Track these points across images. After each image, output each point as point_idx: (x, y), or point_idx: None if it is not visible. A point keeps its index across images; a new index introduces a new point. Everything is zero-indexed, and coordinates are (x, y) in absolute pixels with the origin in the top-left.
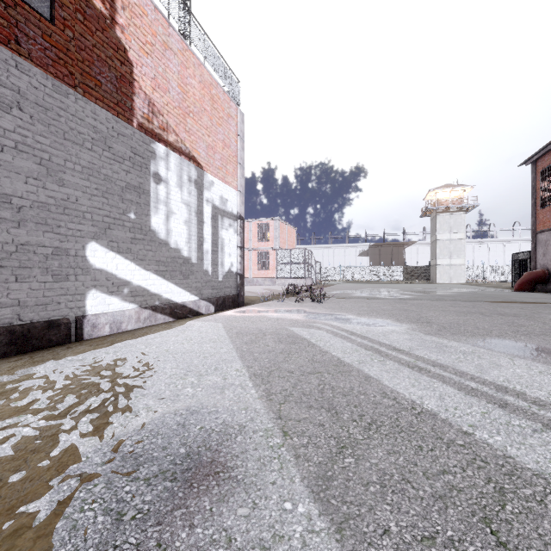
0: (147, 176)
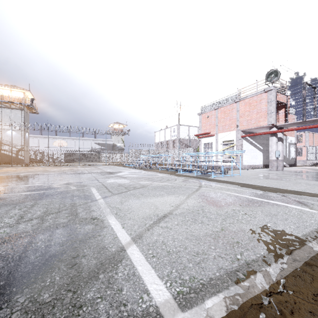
0: None
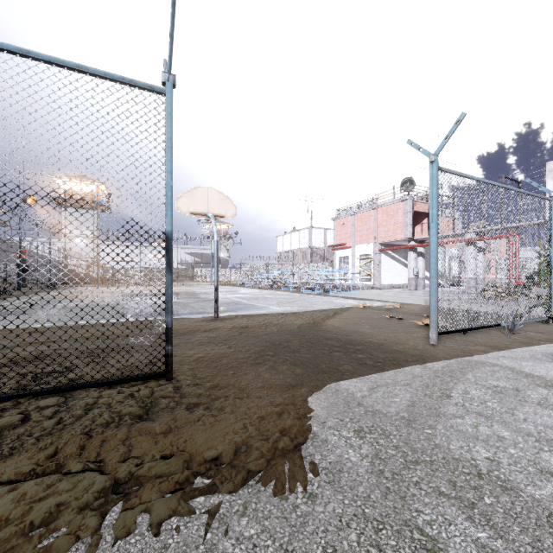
0: None
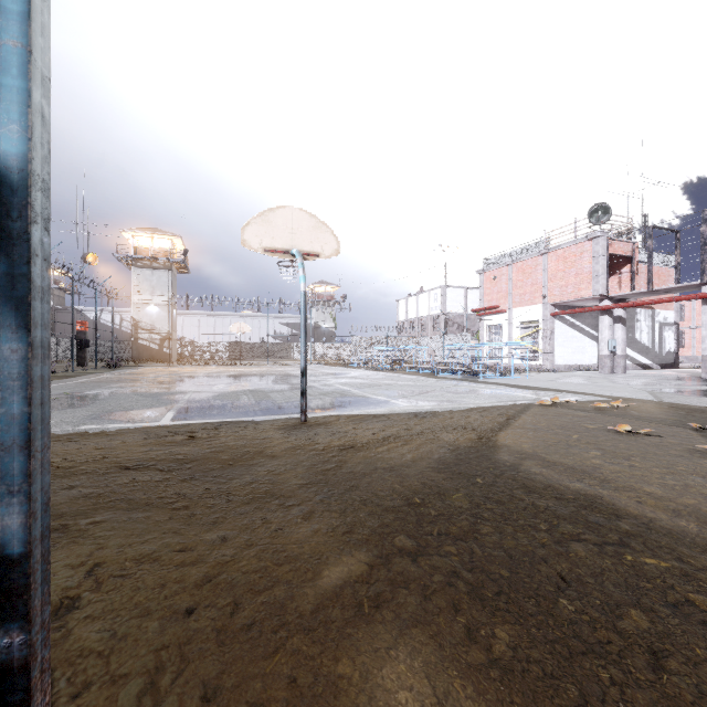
0: (634, 321)
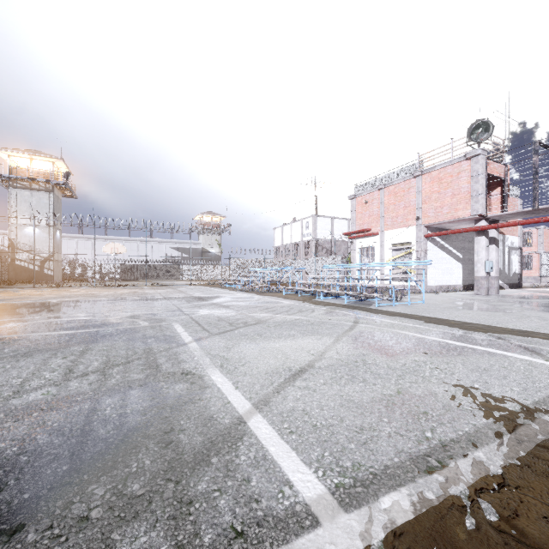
0: None
